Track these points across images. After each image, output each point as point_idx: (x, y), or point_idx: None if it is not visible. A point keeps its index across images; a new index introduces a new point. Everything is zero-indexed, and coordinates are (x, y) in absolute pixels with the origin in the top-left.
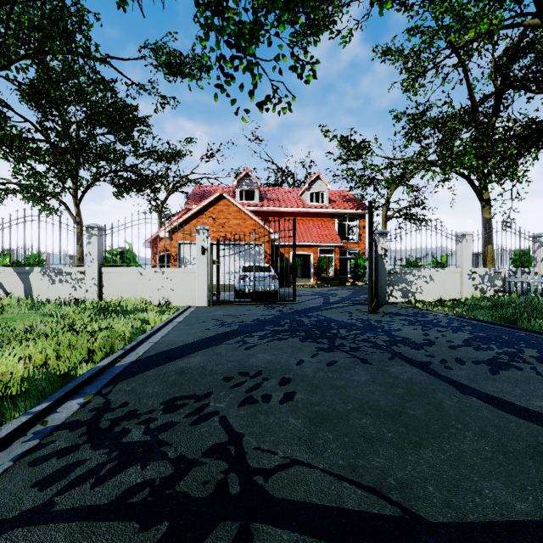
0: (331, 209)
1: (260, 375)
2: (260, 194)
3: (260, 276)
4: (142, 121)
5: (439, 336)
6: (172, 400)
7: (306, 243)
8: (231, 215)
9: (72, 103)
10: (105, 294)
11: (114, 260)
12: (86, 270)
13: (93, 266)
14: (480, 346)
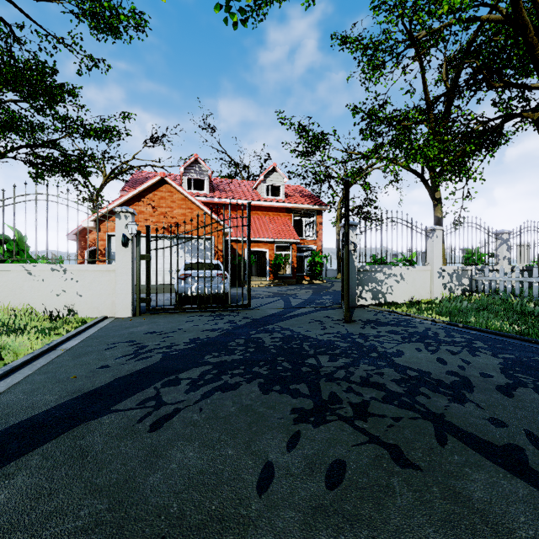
0: (288, 204)
1: None
2: (212, 185)
3: (206, 275)
4: (69, 93)
5: (461, 363)
6: None
7: (262, 238)
8: (175, 204)
9: None
10: None
11: None
12: None
13: None
14: (538, 385)
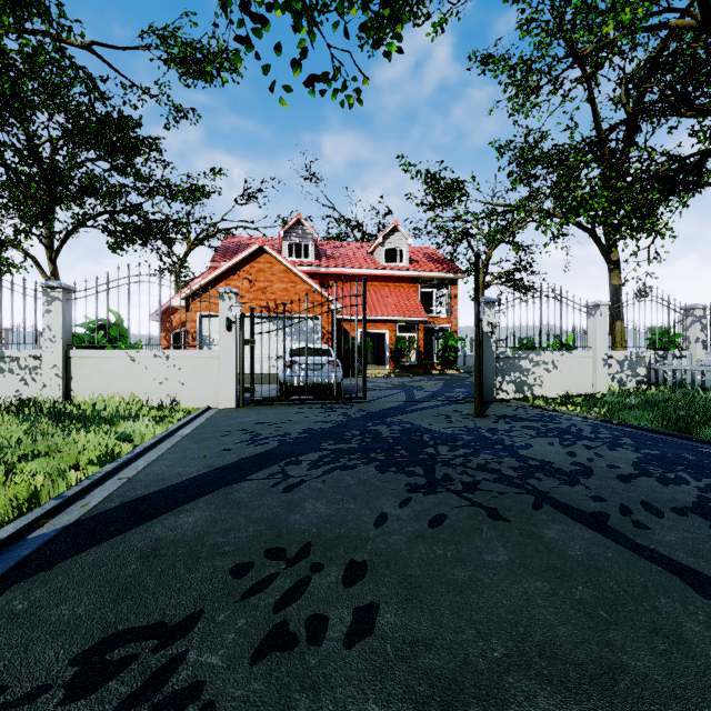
0: (413, 272)
1: (306, 556)
2: (317, 250)
3: (315, 362)
4: (150, 145)
5: (592, 456)
6: (104, 644)
7: (380, 316)
8: (275, 277)
9: (38, 108)
10: (75, 391)
11: (94, 339)
12: (44, 353)
13: (55, 348)
14: (665, 475)
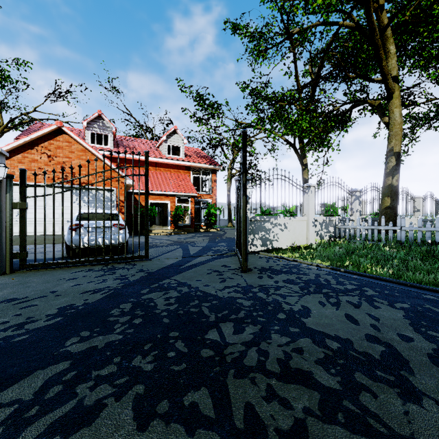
0: (187, 162)
1: None
2: (116, 141)
3: (101, 225)
4: None
5: (372, 321)
6: None
7: (164, 191)
8: (73, 154)
9: None
10: None
11: None
12: None
13: None
14: None
